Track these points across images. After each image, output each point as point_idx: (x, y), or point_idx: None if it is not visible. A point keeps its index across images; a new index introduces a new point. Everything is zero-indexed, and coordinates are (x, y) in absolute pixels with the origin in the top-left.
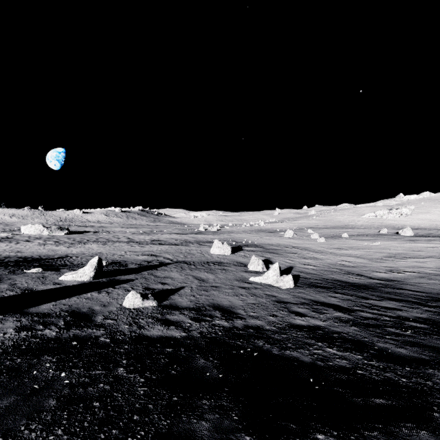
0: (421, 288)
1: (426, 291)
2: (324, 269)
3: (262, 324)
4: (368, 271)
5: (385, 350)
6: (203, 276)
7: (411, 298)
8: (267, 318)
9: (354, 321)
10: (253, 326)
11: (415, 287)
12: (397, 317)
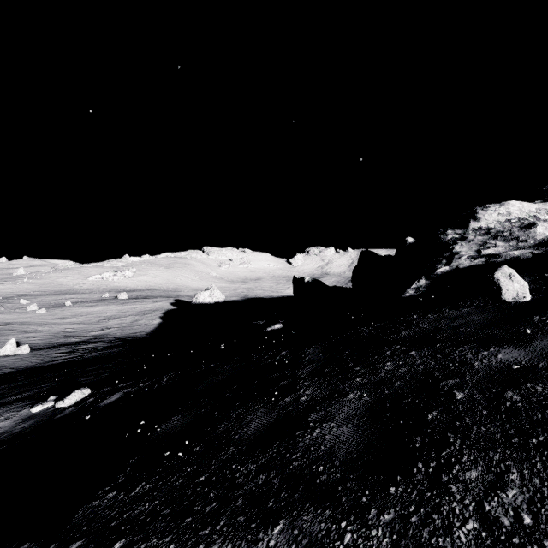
0: (115, 335)
1: (116, 337)
2: (51, 338)
3: (23, 366)
4: (86, 333)
5: (83, 355)
6: None
7: (105, 341)
8: (24, 364)
9: (73, 354)
10: (19, 368)
11: (112, 335)
12: (93, 349)
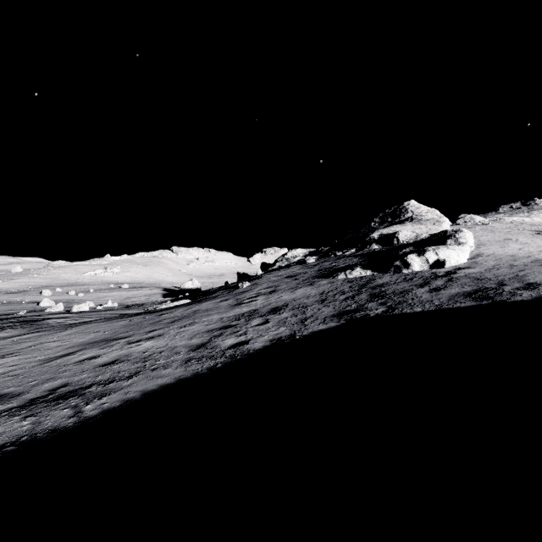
0: None
1: None
2: None
3: None
4: (126, 303)
5: None
6: None
7: None
8: None
9: None
10: None
11: None
12: None
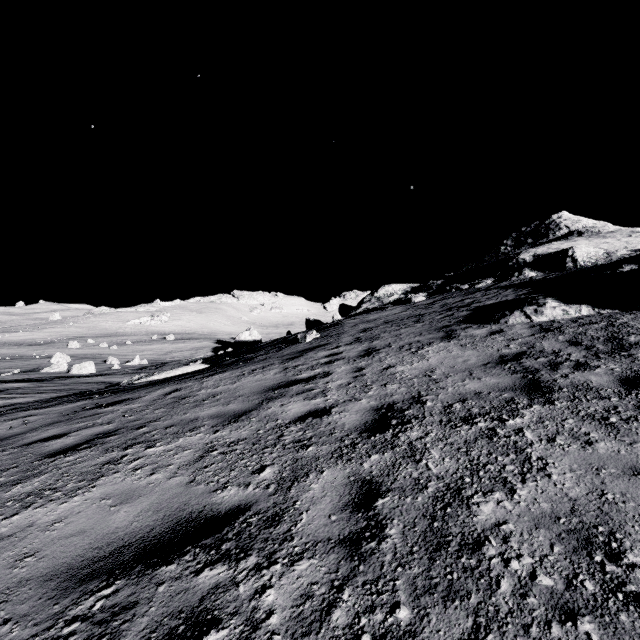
0: None
1: None
2: None
3: None
4: (164, 359)
5: None
6: (103, 366)
7: None
8: None
9: None
10: None
11: None
12: None
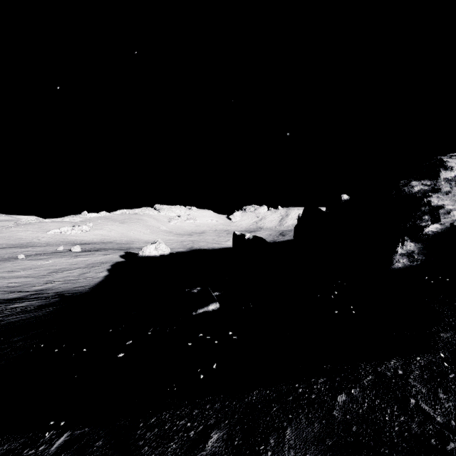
0: (57, 290)
1: (58, 291)
2: None
3: None
4: (29, 287)
5: (3, 320)
6: None
7: (43, 298)
8: None
9: None
10: None
11: (54, 290)
12: (23, 309)
